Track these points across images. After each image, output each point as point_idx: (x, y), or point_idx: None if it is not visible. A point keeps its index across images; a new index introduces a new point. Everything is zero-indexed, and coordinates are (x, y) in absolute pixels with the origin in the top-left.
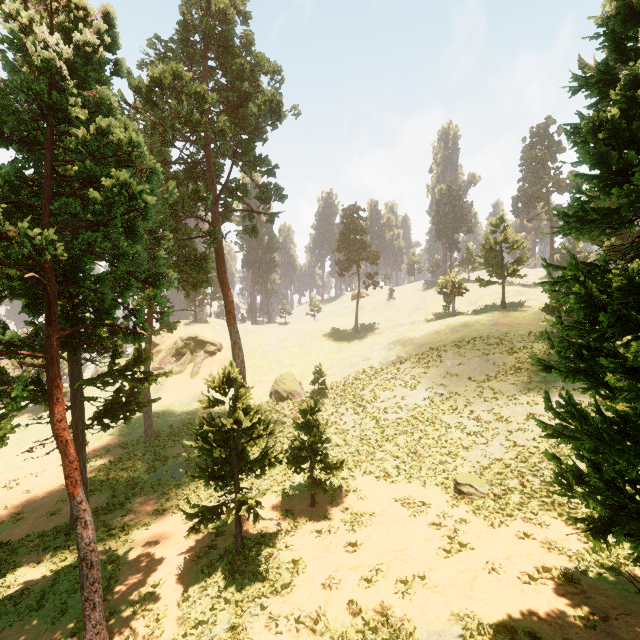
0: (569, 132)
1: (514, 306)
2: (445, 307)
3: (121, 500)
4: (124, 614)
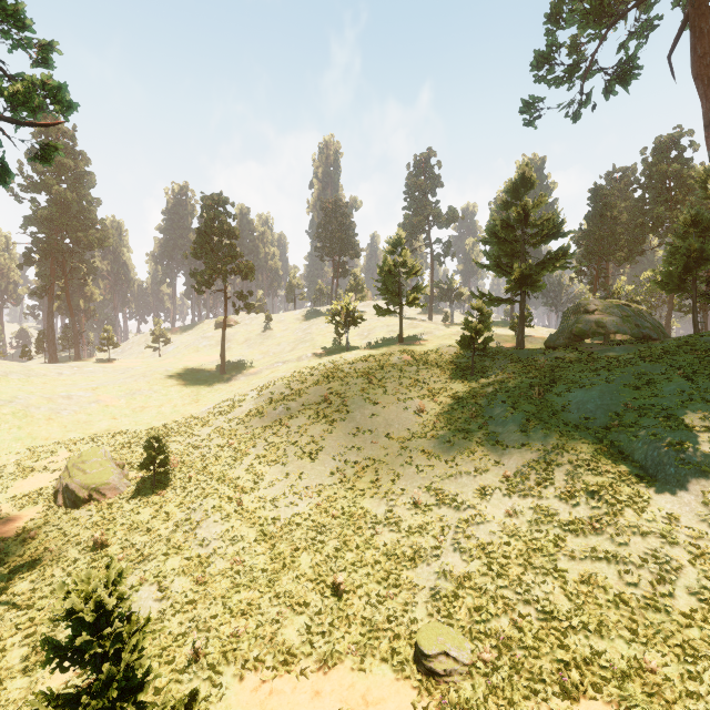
0: None
1: (411, 340)
2: (335, 340)
3: None
4: None
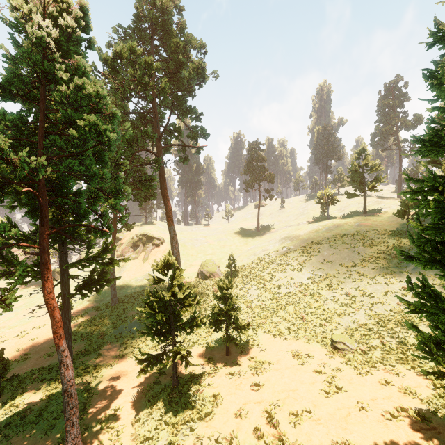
0: (426, 76)
1: (373, 212)
2: (322, 213)
3: (94, 347)
4: (94, 429)
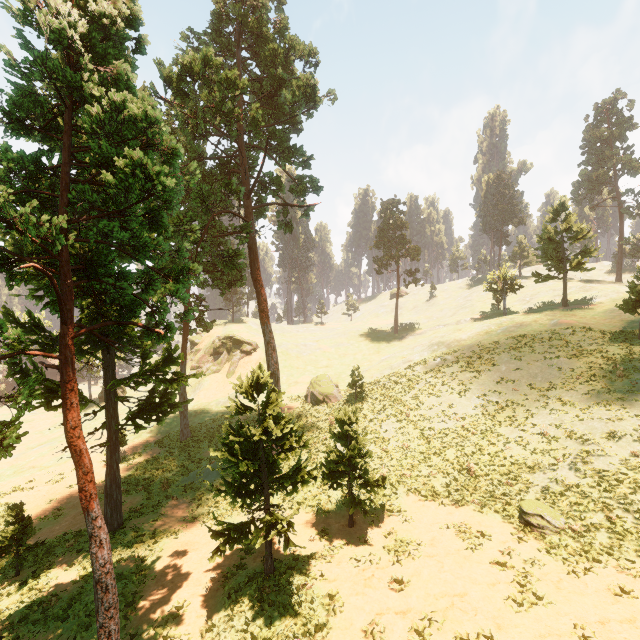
0: None
1: (578, 304)
2: (494, 305)
3: (154, 502)
4: (145, 639)
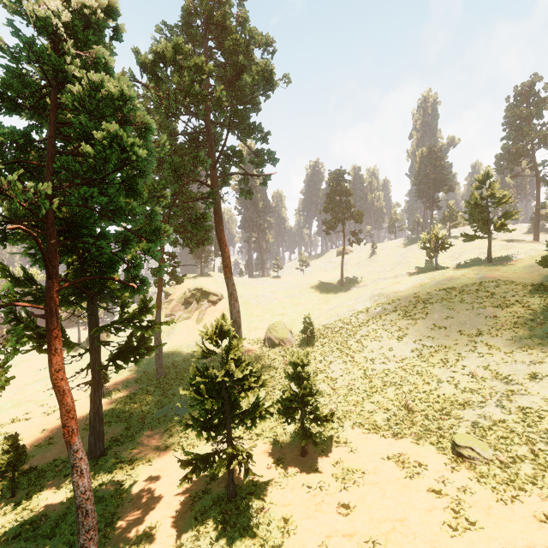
0: None
1: (500, 260)
2: (427, 261)
3: (132, 433)
4: None
